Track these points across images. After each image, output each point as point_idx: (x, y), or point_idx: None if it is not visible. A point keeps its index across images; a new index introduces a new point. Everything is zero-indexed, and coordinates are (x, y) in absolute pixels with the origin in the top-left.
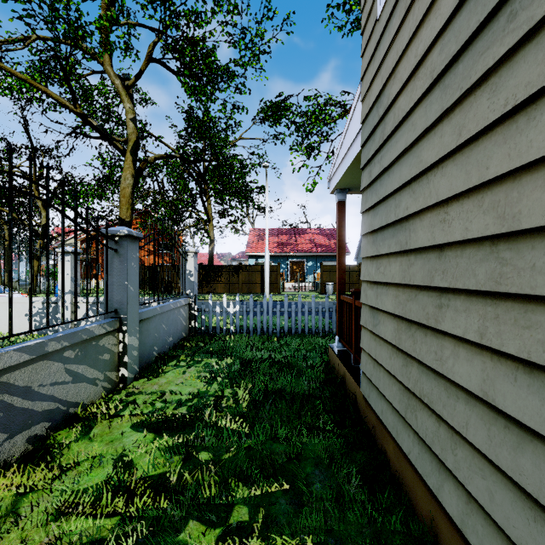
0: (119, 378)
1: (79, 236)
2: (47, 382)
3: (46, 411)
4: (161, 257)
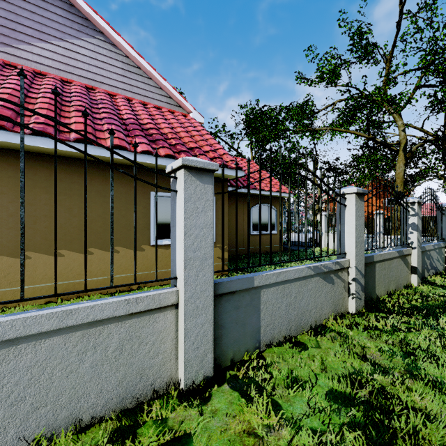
0: (445, 267)
1: (325, 199)
2: (434, 258)
3: (434, 267)
4: (388, 210)
